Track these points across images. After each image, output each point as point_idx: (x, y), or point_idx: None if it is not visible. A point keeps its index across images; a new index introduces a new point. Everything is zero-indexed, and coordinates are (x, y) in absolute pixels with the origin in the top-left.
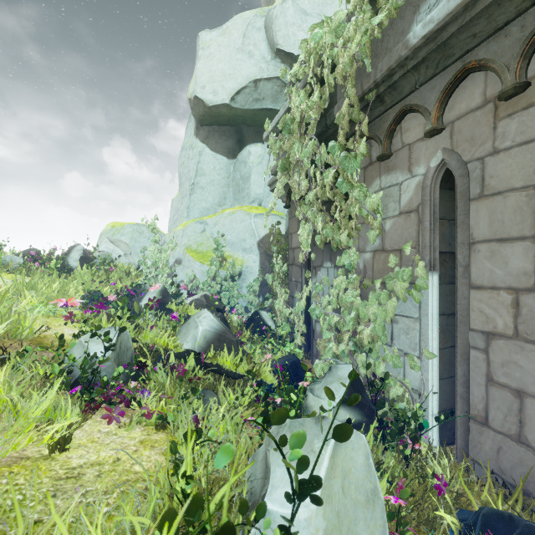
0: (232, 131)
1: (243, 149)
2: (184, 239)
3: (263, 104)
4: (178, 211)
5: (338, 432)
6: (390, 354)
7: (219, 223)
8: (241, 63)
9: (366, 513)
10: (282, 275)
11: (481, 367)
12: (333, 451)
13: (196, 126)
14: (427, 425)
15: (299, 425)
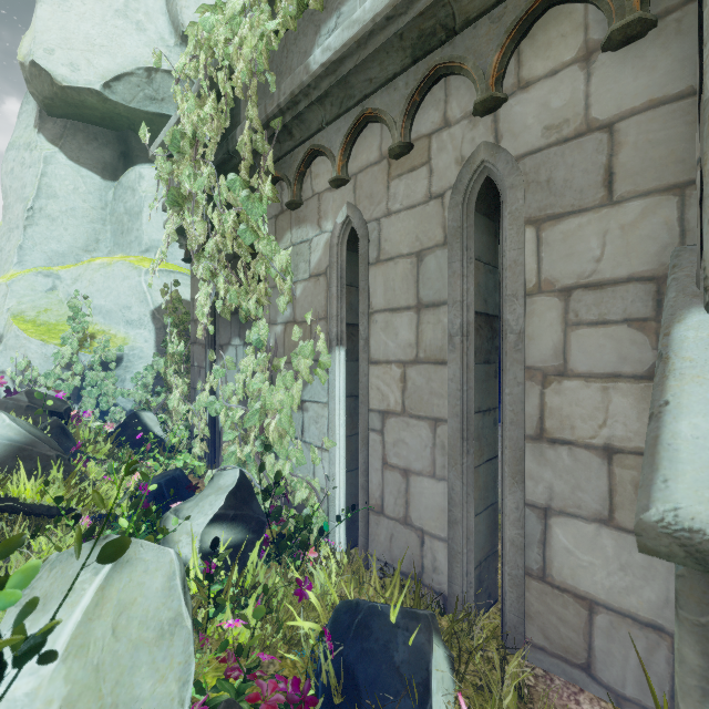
0: (112, 137)
1: (130, 168)
2: (9, 300)
3: (164, 108)
4: (0, 251)
5: (107, 552)
6: (294, 450)
7: (83, 279)
8: (123, 35)
9: (156, 653)
10: (182, 359)
11: (379, 450)
12: (106, 581)
13: (39, 114)
14: (328, 528)
15: (68, 556)
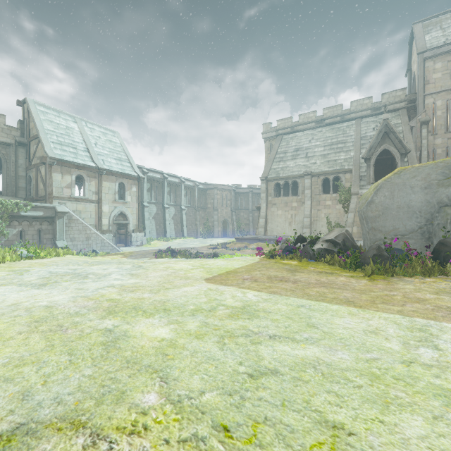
0: None
1: None
2: None
3: None
4: None
5: None
6: None
7: None
8: None
9: None
10: None
11: None
12: None
13: None
14: None
15: None
